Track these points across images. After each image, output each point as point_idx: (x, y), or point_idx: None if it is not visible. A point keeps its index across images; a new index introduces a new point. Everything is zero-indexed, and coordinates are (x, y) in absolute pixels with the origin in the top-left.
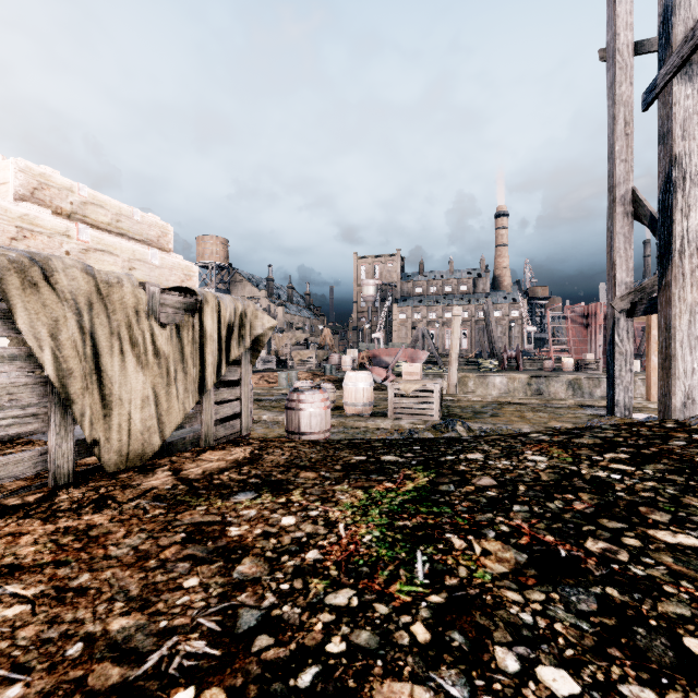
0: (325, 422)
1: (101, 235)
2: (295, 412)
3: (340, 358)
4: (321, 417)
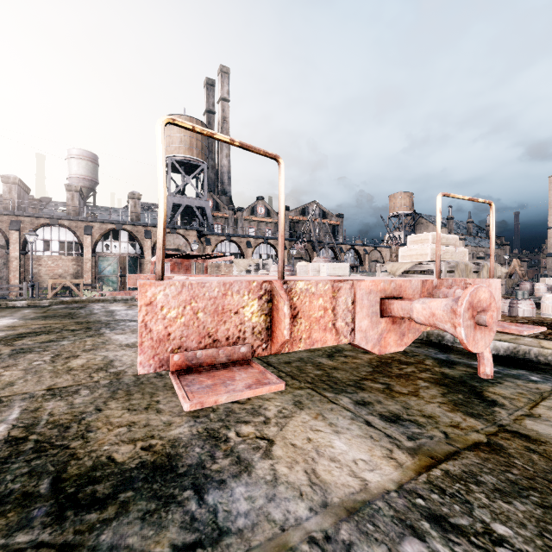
0: (532, 314)
1: (446, 247)
2: (514, 308)
3: (532, 285)
4: (530, 311)
